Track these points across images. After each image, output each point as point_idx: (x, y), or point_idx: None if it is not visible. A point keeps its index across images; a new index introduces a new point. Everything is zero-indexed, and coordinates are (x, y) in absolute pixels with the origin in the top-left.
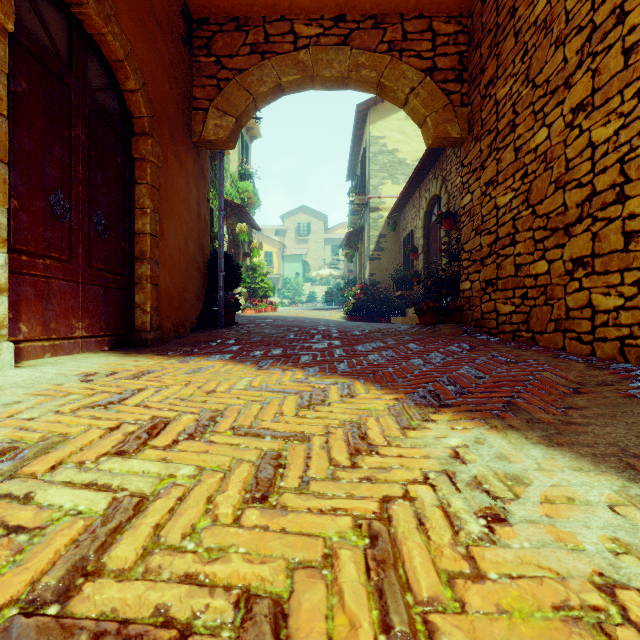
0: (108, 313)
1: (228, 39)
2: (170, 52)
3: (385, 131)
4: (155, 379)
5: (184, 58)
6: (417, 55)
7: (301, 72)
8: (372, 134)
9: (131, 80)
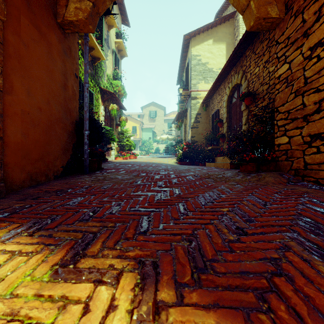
0: None
1: None
2: None
3: (200, 51)
4: None
5: None
6: None
7: None
8: (192, 53)
9: None
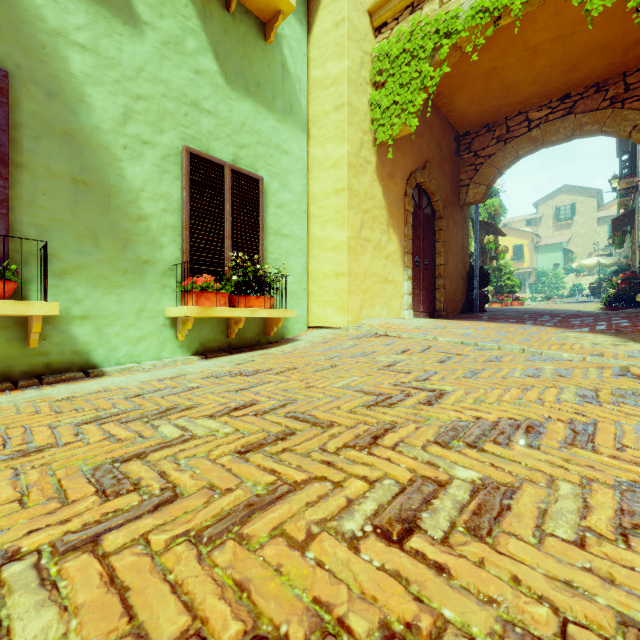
0: (428, 302)
1: (481, 139)
2: (449, 167)
3: None
4: (459, 322)
5: (455, 162)
6: (639, 98)
7: (533, 144)
8: None
9: (436, 197)
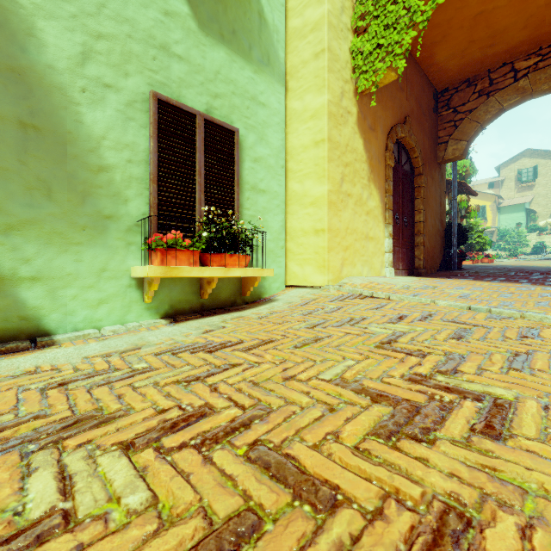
0: (407, 260)
1: (461, 95)
2: (428, 123)
3: None
4: (446, 281)
5: (434, 119)
6: None
7: (520, 95)
8: None
9: (416, 153)
